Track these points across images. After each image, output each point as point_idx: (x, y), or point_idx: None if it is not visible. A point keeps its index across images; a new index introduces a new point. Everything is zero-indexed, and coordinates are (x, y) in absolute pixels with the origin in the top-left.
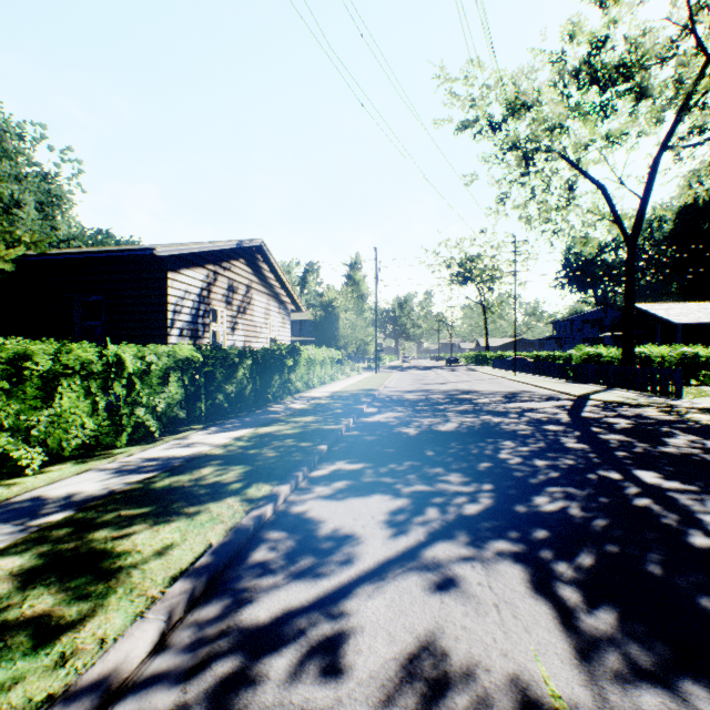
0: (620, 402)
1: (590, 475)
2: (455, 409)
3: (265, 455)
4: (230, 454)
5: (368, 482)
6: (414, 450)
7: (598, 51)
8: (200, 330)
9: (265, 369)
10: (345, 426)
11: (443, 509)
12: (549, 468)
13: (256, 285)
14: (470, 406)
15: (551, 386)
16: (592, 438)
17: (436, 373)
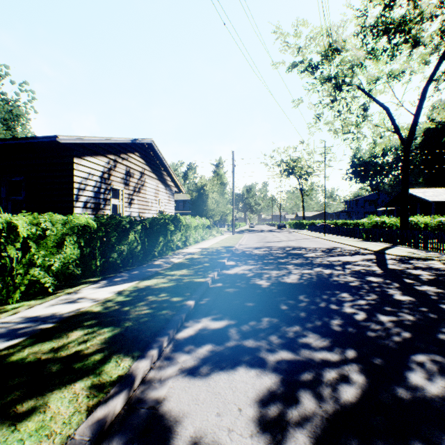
0: (410, 256)
1: (441, 335)
2: (293, 263)
3: (138, 313)
4: (106, 311)
5: (232, 346)
6: (269, 304)
7: (390, 8)
8: (102, 203)
9: (152, 233)
10: (211, 279)
11: (317, 394)
12: (397, 326)
13: (148, 172)
14: (303, 260)
15: (354, 244)
16: (412, 290)
17: (272, 234)
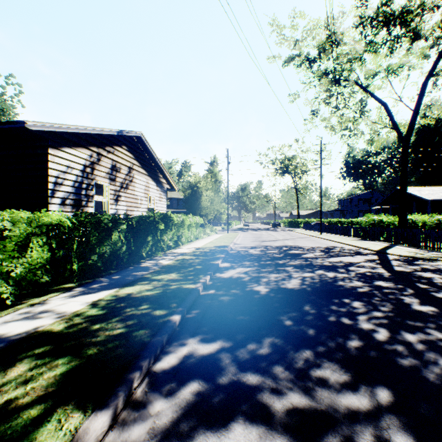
0: (414, 256)
1: None
2: (292, 264)
3: (108, 333)
4: (69, 332)
5: (225, 385)
6: (270, 318)
7: None
8: (83, 200)
9: (139, 232)
10: (202, 285)
11: None
12: (431, 350)
13: (137, 168)
14: (302, 261)
15: (352, 243)
16: (430, 297)
17: (267, 233)
